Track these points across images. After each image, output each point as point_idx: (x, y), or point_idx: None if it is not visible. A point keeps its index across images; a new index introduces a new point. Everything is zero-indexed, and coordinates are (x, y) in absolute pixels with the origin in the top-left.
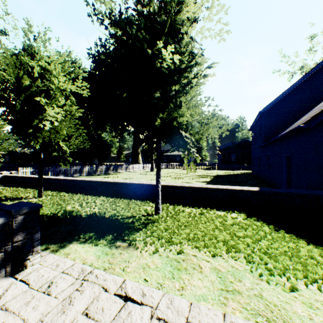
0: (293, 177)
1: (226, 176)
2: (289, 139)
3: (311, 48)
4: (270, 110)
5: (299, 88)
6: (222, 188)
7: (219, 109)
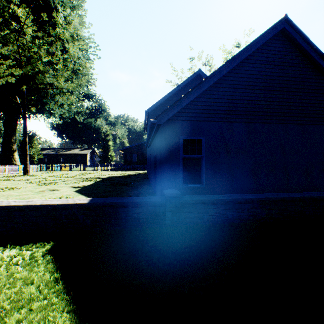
0: (157, 178)
1: (117, 177)
2: (156, 138)
3: (191, 68)
4: (155, 111)
5: (177, 95)
6: (35, 204)
7: (15, 70)
